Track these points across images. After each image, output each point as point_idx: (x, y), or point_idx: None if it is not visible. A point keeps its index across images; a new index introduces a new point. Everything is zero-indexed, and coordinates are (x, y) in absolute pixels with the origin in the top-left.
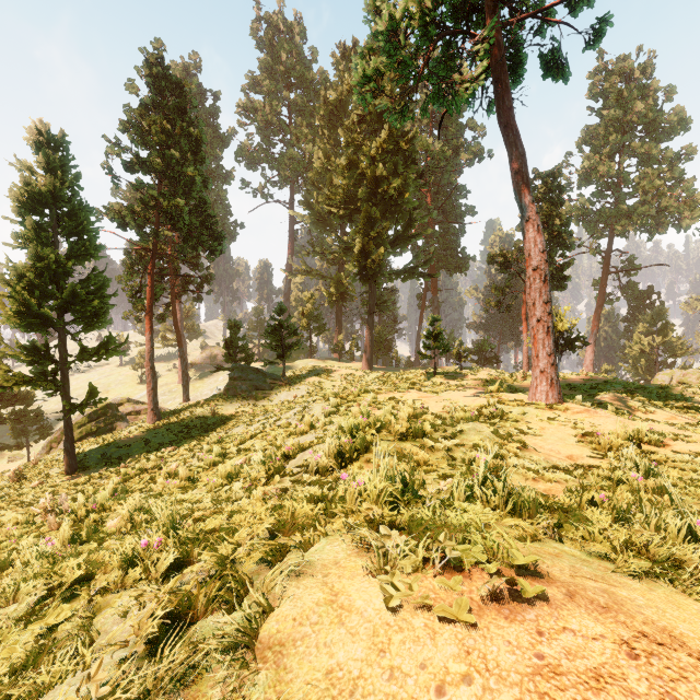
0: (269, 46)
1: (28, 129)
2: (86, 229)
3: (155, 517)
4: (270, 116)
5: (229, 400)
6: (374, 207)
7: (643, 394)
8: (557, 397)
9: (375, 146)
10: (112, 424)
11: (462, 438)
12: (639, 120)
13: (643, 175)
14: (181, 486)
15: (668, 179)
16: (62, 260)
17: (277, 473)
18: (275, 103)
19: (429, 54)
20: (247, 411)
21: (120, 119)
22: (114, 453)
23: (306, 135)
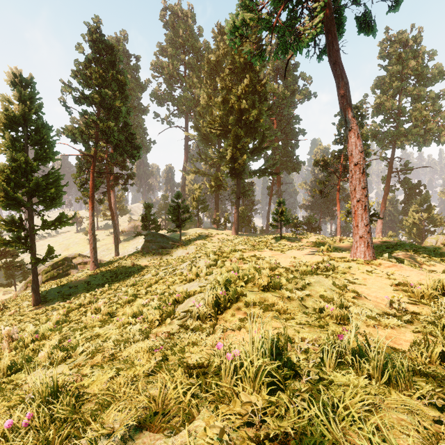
0: (172, 26)
1: (7, 73)
2: (47, 140)
3: (71, 353)
4: (172, 71)
5: (144, 255)
6: (240, 128)
7: (424, 252)
8: (372, 255)
9: (240, 88)
10: (67, 271)
11: (310, 288)
12: (412, 73)
13: (415, 108)
14: (102, 320)
15: (431, 111)
16: (30, 161)
17: (168, 315)
18: (175, 62)
19: (280, 11)
20: (156, 263)
21: (72, 69)
22: (66, 291)
23: (196, 83)
